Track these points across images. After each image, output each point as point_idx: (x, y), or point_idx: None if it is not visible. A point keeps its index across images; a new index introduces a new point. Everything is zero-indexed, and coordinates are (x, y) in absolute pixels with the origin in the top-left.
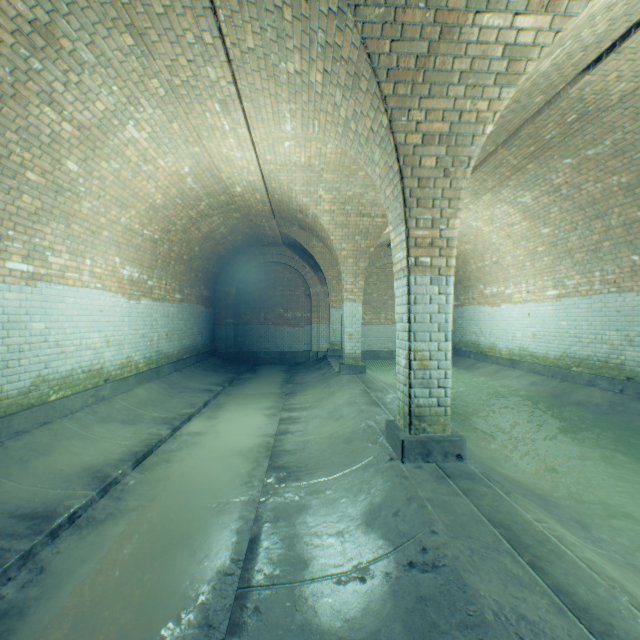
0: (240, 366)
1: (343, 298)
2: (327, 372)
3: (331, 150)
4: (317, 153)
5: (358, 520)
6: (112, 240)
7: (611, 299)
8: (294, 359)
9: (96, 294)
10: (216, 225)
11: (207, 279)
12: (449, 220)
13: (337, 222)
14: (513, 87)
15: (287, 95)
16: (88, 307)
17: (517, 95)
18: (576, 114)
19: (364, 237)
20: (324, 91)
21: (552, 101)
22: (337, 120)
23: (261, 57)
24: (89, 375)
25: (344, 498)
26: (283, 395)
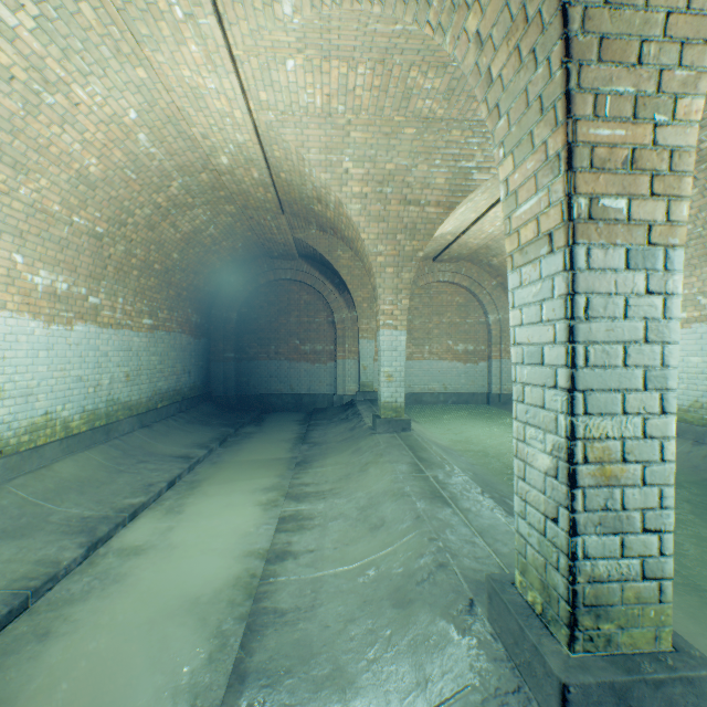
0: (242, 415)
1: (379, 324)
2: (356, 427)
3: (363, 80)
4: (341, 86)
5: None
6: (3, 224)
7: None
8: (313, 404)
9: None
10: (202, 223)
11: (197, 300)
12: (678, 100)
13: (371, 212)
14: None
15: None
16: None
17: None
18: None
19: (409, 236)
20: None
21: None
22: None
23: None
24: None
25: None
26: (293, 463)
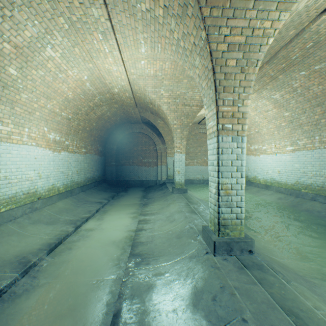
0: (119, 188)
1: (174, 151)
2: (165, 192)
3: (168, 66)
4: (160, 68)
5: (187, 300)
6: (42, 117)
7: (325, 152)
8: (148, 184)
9: (32, 148)
10: (105, 111)
11: (101, 141)
12: (244, 100)
13: (171, 109)
14: (288, 11)
15: (141, 27)
16: (26, 156)
17: (281, 27)
18: (312, 42)
19: (186, 117)
20: (164, 21)
21: (299, 34)
22: (172, 41)
23: (125, 1)
24: (27, 195)
25: (177, 280)
26: (141, 205)
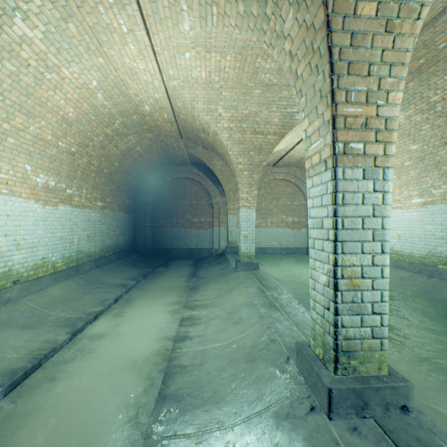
0: (156, 261)
1: (239, 205)
2: (226, 267)
3: (230, 63)
4: (216, 67)
5: None
6: (20, 148)
7: None
8: (199, 254)
9: (1, 199)
10: (132, 144)
11: (128, 191)
12: (389, 93)
13: (234, 139)
14: None
15: None
16: None
17: None
18: None
19: (258, 152)
20: None
21: None
22: None
23: None
24: None
25: None
26: (188, 289)
